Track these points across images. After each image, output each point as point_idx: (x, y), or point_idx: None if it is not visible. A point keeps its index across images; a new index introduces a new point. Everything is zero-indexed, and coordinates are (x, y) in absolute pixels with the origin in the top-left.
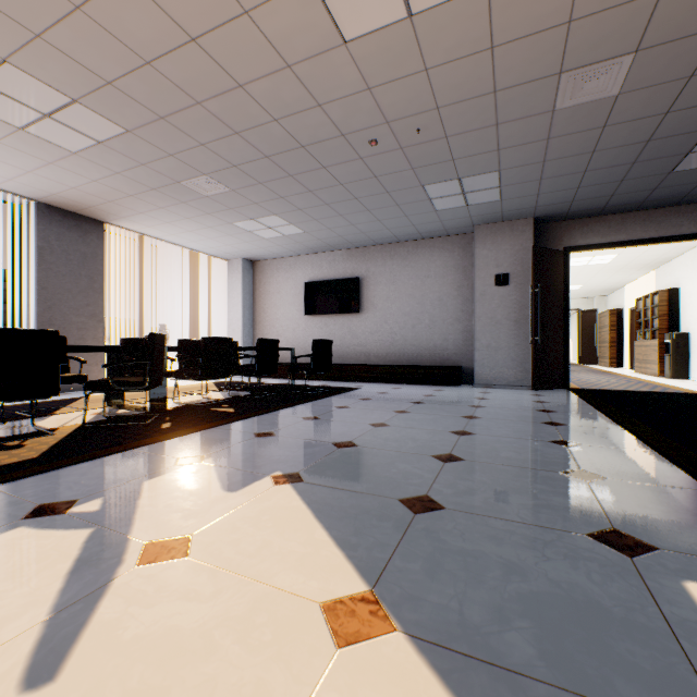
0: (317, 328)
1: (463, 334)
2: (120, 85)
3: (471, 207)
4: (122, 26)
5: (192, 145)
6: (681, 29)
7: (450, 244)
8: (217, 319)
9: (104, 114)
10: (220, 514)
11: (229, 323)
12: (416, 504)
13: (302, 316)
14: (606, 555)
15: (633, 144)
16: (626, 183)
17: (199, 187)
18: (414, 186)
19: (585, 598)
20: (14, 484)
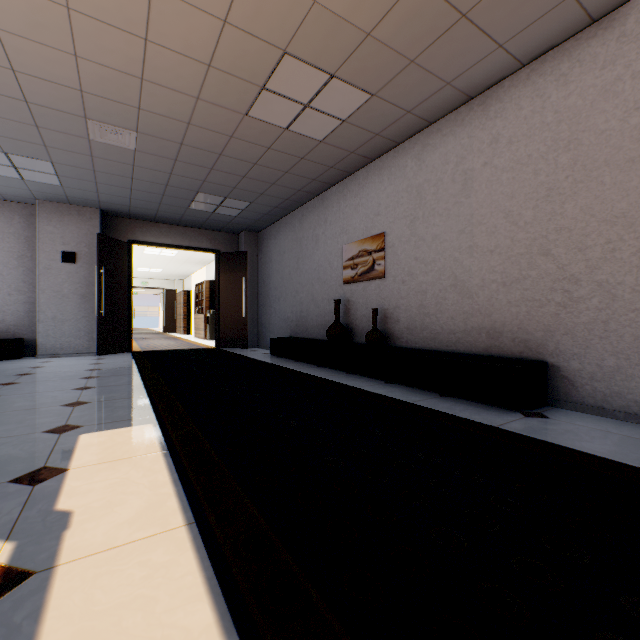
0: None
1: (26, 306)
2: None
3: (29, 182)
4: None
5: None
6: (160, 134)
7: (9, 210)
8: None
9: None
10: None
11: None
12: None
13: None
14: (45, 437)
15: (159, 183)
16: (165, 206)
17: None
18: None
19: (9, 457)
20: None
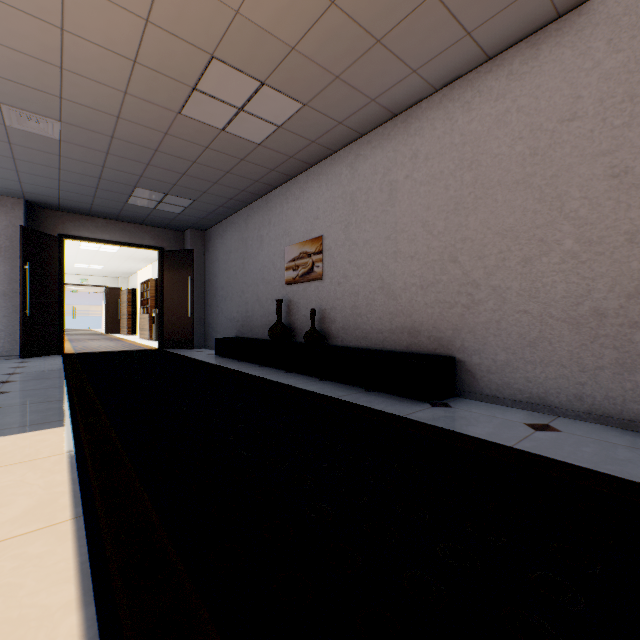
0: None
1: None
2: None
3: None
4: None
5: None
6: (87, 125)
7: None
8: None
9: None
10: None
11: None
12: None
13: None
14: None
15: (91, 176)
16: (100, 200)
17: None
18: None
19: None
20: None
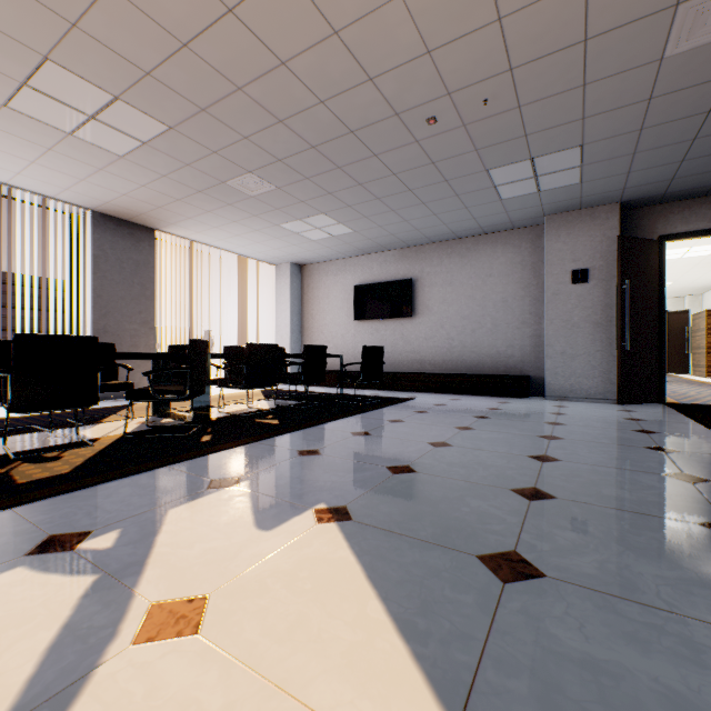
0: (367, 334)
1: (531, 340)
2: (159, 75)
3: (543, 193)
4: (155, 3)
5: (235, 139)
6: None
7: (516, 238)
8: (265, 326)
9: (145, 111)
10: (248, 564)
11: (277, 330)
12: (503, 566)
13: (351, 321)
14: None
15: None
16: None
17: (245, 187)
18: (477, 172)
19: None
20: (35, 505)
